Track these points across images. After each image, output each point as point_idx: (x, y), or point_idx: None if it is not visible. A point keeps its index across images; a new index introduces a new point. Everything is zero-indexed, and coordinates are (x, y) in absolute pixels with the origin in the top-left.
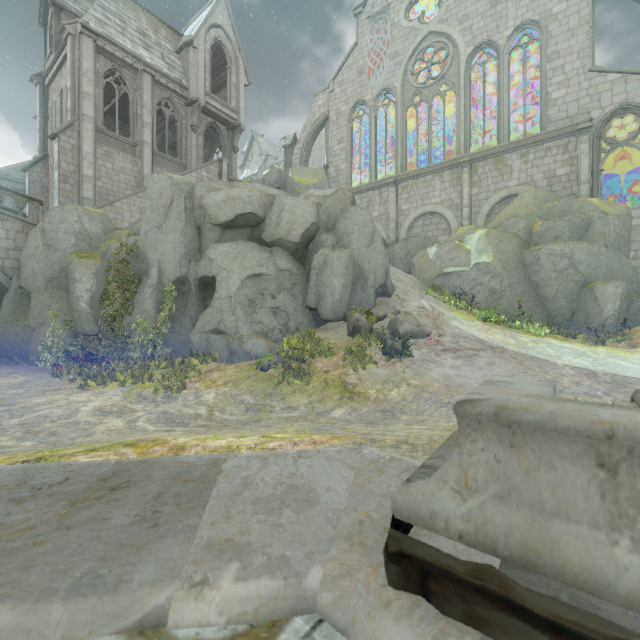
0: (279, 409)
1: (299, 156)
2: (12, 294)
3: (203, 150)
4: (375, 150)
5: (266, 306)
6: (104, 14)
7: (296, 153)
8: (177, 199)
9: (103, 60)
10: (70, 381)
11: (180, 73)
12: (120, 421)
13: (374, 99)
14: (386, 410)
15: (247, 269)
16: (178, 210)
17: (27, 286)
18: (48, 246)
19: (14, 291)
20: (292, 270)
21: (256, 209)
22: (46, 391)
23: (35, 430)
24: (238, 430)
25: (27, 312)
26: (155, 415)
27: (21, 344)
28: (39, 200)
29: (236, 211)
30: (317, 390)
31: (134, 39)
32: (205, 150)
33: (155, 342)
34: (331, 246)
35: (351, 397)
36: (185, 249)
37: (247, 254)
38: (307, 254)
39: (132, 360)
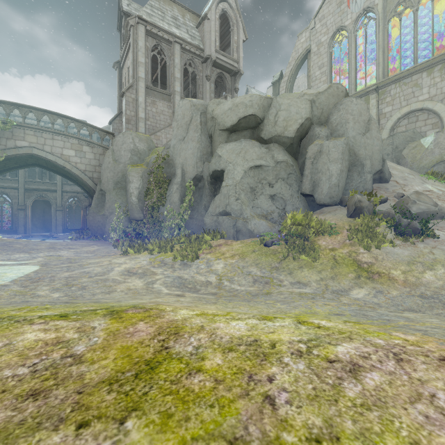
0: (288, 283)
1: (285, 87)
2: (97, 194)
3: (214, 93)
4: (354, 66)
5: (265, 193)
6: (151, 10)
7: (282, 86)
8: (195, 116)
9: (151, 40)
10: (122, 250)
11: (198, 41)
12: (140, 282)
13: (354, 22)
14: (427, 296)
15: (249, 162)
16: (195, 124)
17: (104, 188)
18: (115, 161)
19: (98, 192)
20: (288, 161)
21: (256, 111)
22: (104, 256)
23: (72, 283)
24: (251, 303)
25: (104, 206)
26: (171, 279)
27: (101, 227)
28: (112, 133)
29: (239, 115)
30: (326, 267)
31: (169, 23)
32: (215, 95)
33: (179, 225)
34: (325, 137)
35: (370, 277)
36: (200, 153)
37: (249, 150)
38: (300, 149)
39: (164, 238)
